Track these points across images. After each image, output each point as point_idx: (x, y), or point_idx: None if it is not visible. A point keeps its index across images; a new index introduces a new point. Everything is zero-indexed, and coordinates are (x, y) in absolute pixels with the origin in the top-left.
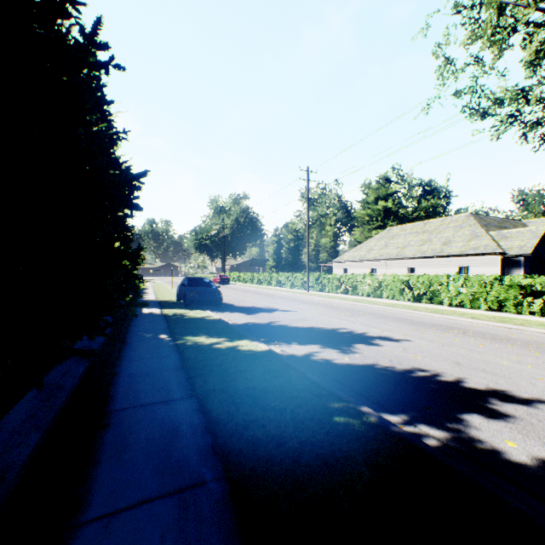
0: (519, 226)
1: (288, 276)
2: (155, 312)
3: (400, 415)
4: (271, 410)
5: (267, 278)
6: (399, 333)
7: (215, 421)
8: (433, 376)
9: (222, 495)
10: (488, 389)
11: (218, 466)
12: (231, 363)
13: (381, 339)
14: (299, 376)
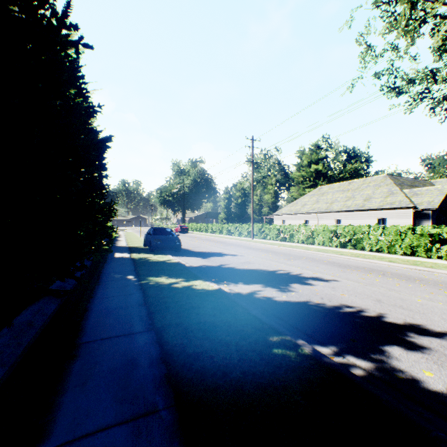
0: (428, 185)
1: (236, 226)
2: (125, 256)
3: (330, 346)
4: (218, 342)
5: (219, 228)
6: (329, 274)
7: (169, 352)
8: (358, 312)
9: (172, 423)
10: (406, 323)
11: (170, 395)
12: (186, 300)
13: (314, 279)
14: (243, 312)
